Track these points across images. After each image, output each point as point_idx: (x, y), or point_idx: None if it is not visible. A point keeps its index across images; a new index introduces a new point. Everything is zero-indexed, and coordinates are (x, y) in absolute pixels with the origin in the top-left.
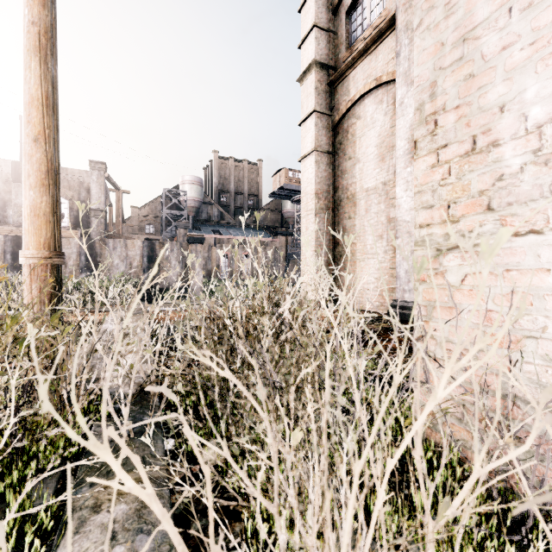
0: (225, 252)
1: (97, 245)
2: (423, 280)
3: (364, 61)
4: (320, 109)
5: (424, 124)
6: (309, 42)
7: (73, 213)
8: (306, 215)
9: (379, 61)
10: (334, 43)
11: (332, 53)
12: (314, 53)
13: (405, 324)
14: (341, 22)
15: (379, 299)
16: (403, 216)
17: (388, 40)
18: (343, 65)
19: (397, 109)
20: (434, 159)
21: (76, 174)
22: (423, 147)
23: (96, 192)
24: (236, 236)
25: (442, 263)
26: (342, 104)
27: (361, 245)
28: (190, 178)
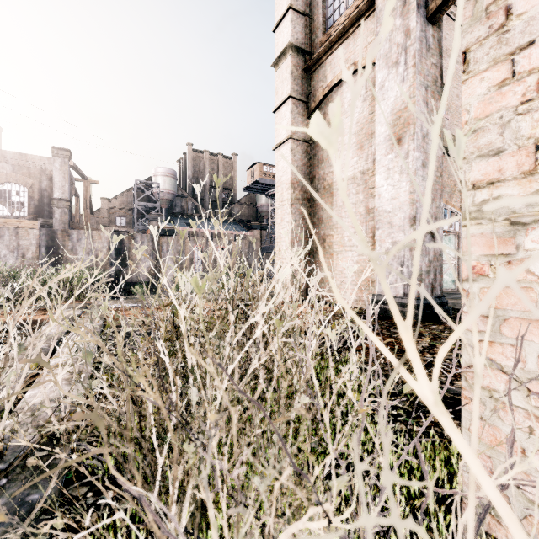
0: (199, 245)
1: (59, 236)
2: (480, 274)
3: (342, 45)
4: (296, 94)
5: (484, 19)
6: (284, 25)
7: (34, 202)
8: (281, 205)
9: (358, 45)
10: (310, 28)
11: (308, 38)
12: (289, 37)
13: (388, 321)
14: (317, 6)
15: (358, 293)
16: (383, 205)
17: (367, 22)
18: (320, 49)
19: (377, 93)
20: (504, 71)
21: (36, 161)
22: (482, 58)
23: (59, 181)
24: (211, 230)
25: (521, 245)
26: (319, 91)
27: (339, 237)
28: (163, 170)
